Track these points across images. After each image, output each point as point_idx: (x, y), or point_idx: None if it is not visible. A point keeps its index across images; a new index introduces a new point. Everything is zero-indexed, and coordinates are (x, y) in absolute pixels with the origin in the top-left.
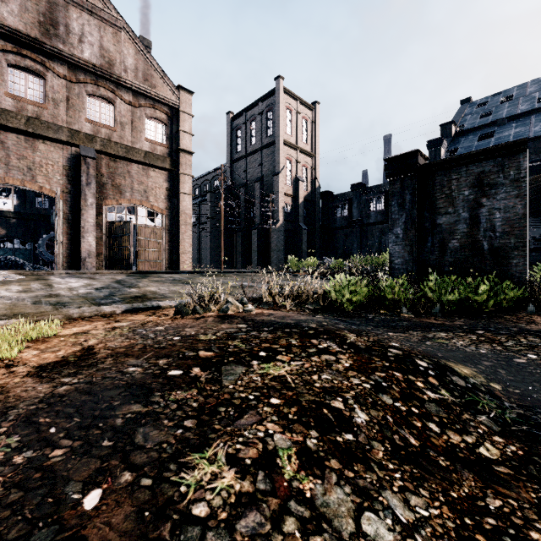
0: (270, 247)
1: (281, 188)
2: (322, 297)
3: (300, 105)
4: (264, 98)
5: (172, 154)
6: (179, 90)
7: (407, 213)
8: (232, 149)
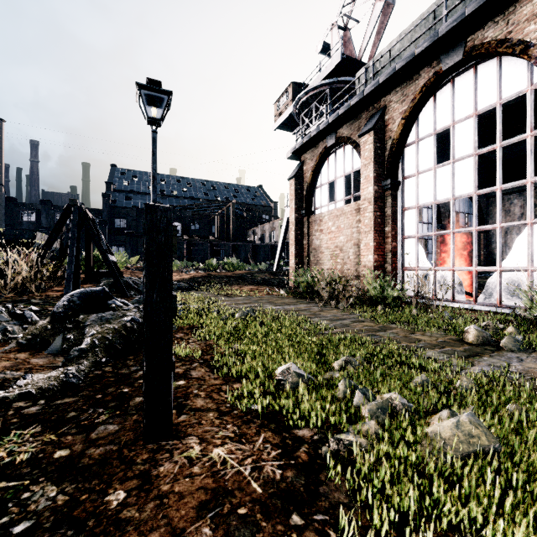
0: None
1: None
2: None
3: None
4: None
5: None
6: None
7: (131, 247)
8: None
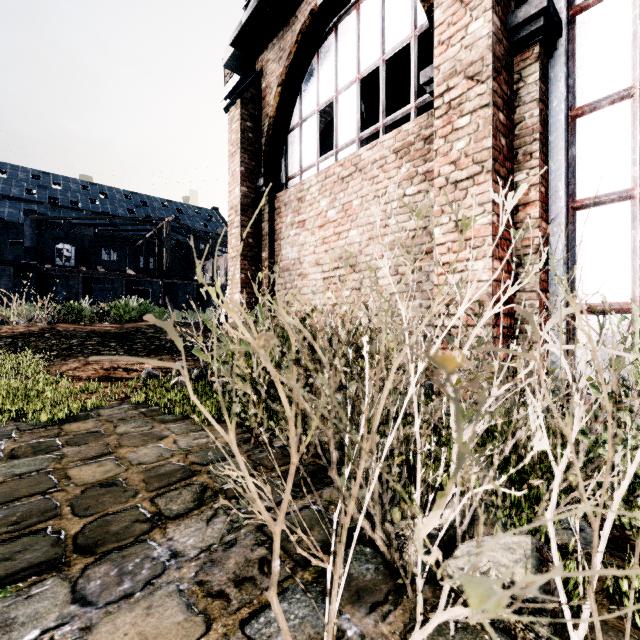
0: None
1: None
2: None
3: None
4: None
5: None
6: None
7: None
8: None
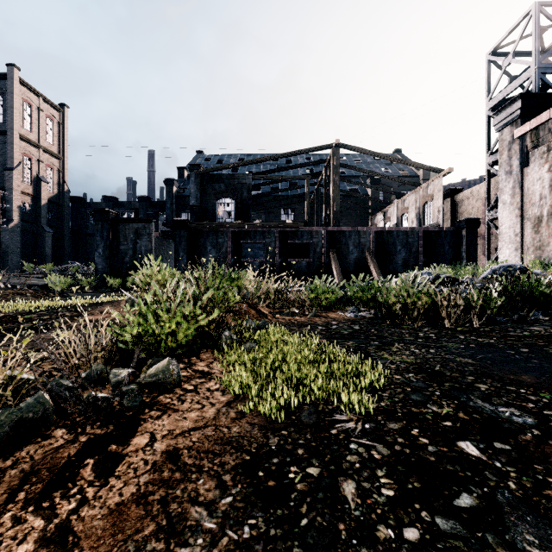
0: (0, 248)
1: (16, 186)
2: (48, 288)
3: (44, 102)
4: None
5: None
6: None
7: (105, 242)
8: None
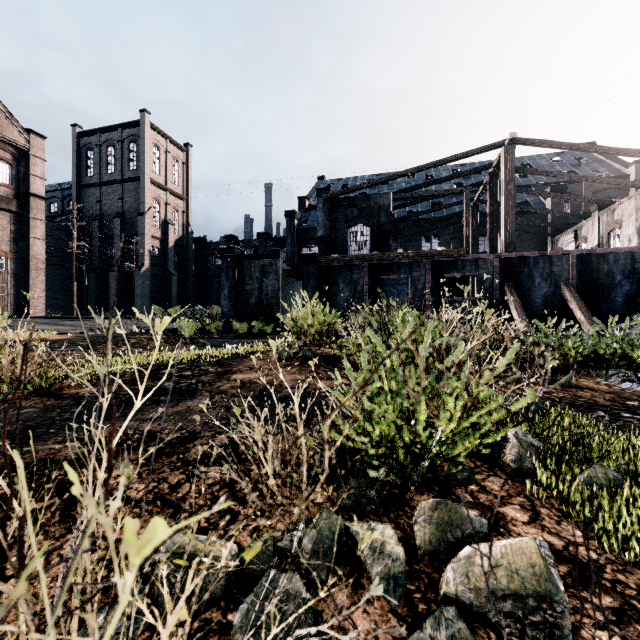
0: (134, 292)
1: (147, 230)
2: (176, 333)
3: (170, 144)
4: (125, 126)
5: (18, 196)
6: (29, 133)
7: (230, 282)
8: (80, 170)
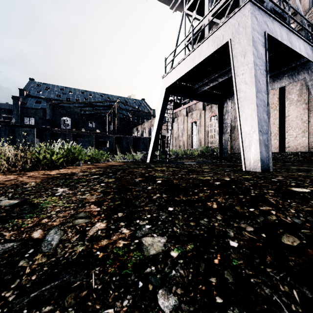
0: None
1: None
2: None
3: None
4: None
5: None
6: None
7: (7, 136)
8: None
